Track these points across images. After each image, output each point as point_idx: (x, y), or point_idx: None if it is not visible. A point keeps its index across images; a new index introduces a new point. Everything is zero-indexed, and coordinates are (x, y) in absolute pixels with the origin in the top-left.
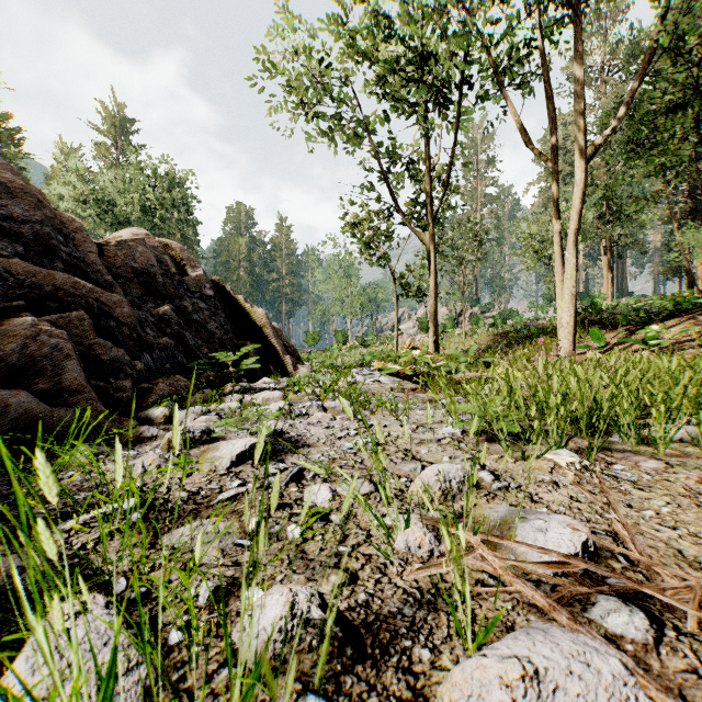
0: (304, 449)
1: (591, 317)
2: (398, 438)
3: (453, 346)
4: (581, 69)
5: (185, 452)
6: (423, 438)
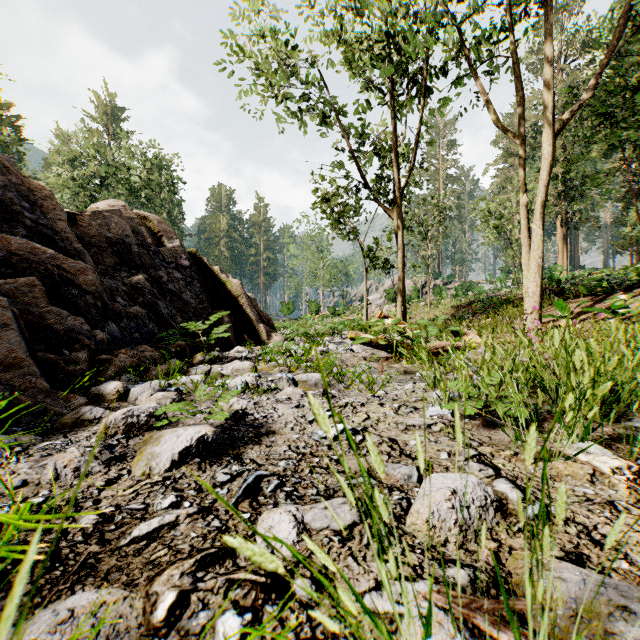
0: (268, 437)
1: (552, 288)
2: (379, 421)
3: (419, 315)
4: (549, 44)
5: (124, 442)
6: (410, 423)
